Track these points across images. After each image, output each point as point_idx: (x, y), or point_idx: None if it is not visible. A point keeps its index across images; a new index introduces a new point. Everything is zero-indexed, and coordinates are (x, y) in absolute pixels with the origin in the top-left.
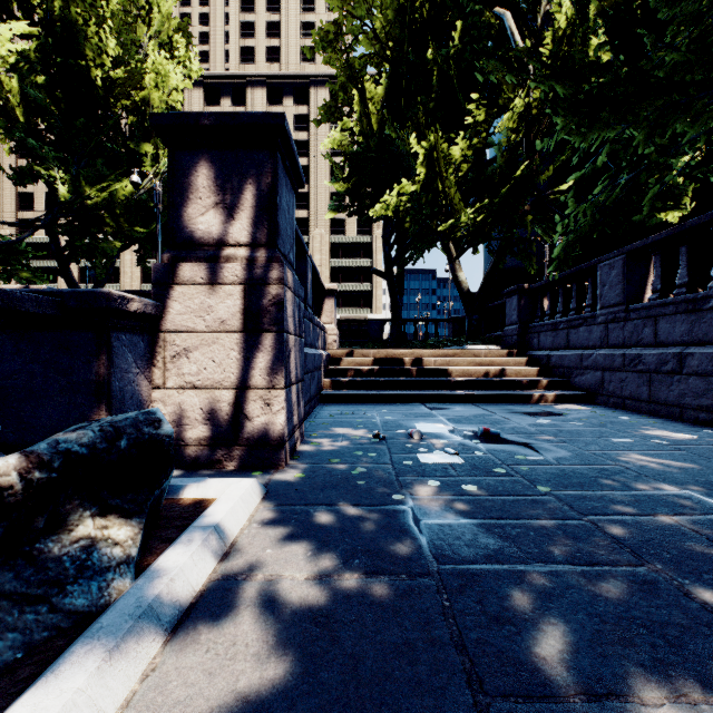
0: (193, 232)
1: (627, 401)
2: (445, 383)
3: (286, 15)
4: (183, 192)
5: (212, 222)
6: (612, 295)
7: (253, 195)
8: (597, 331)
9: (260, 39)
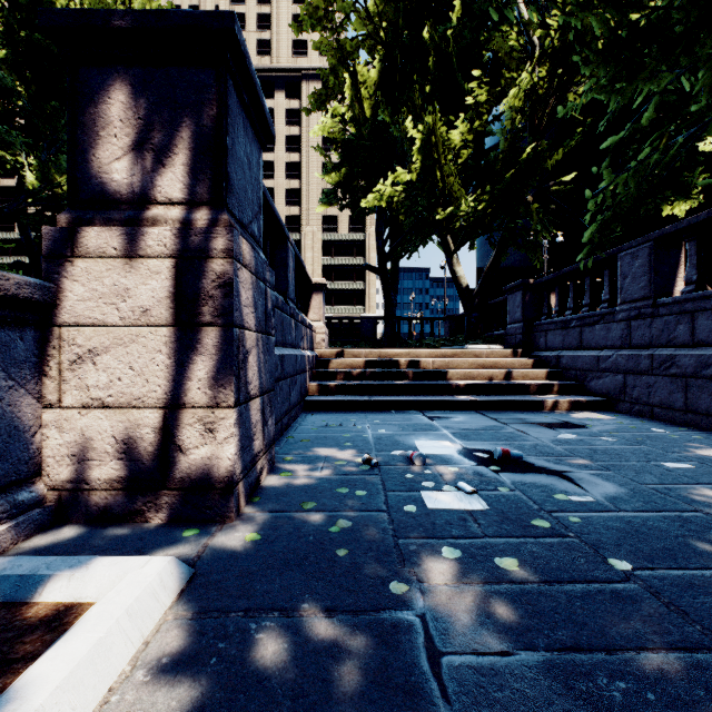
0: (105, 183)
1: (656, 409)
2: (445, 388)
3: (278, 7)
4: (90, 126)
5: (132, 169)
6: (635, 288)
7: (191, 132)
8: (617, 329)
9: (250, 31)
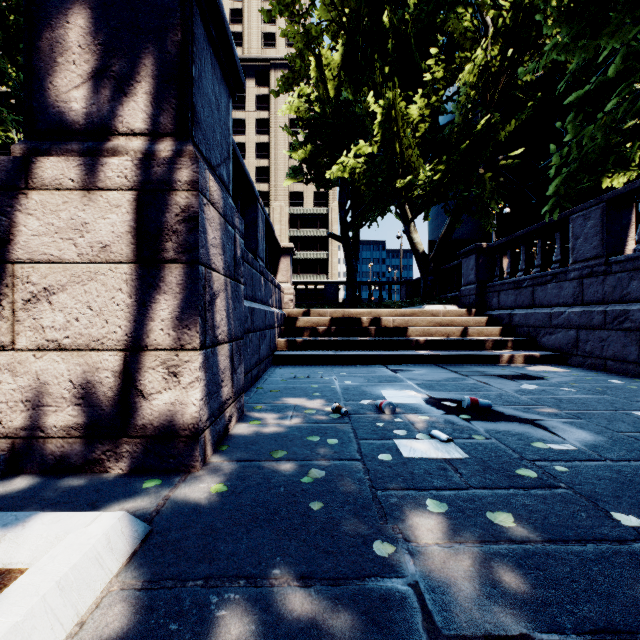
0: (62, 113)
1: (610, 362)
2: (406, 343)
3: (249, 3)
4: (47, 52)
5: (91, 98)
6: (587, 248)
7: (154, 59)
8: (569, 287)
9: None
